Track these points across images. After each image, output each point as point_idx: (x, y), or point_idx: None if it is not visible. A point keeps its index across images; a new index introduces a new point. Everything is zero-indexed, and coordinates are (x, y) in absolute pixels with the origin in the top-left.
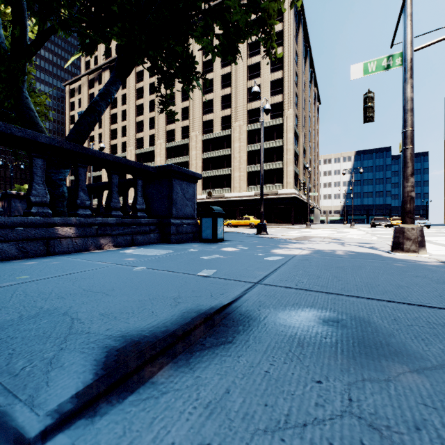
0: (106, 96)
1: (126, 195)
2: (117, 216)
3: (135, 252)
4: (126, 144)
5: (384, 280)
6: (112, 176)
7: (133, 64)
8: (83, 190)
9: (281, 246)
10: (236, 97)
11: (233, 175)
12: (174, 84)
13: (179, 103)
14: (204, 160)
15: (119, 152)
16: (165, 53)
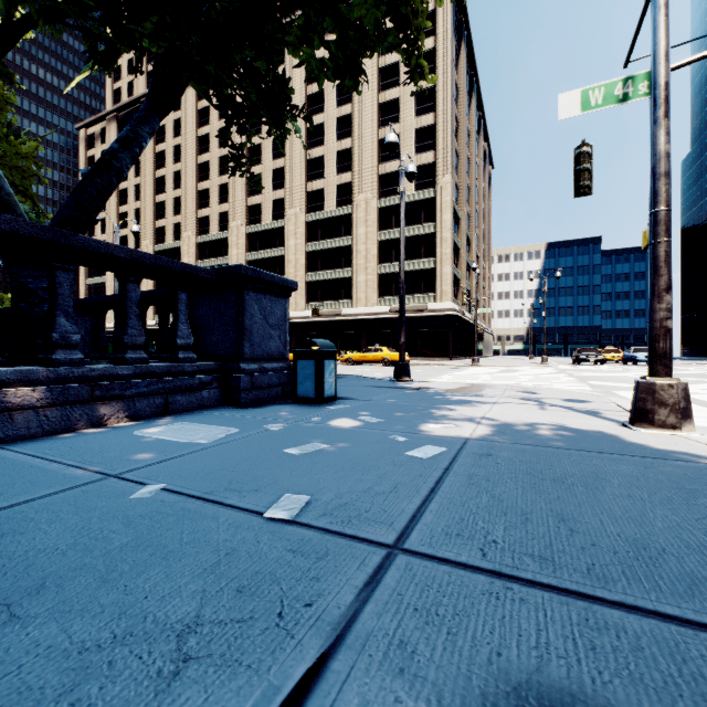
0: (132, 144)
1: (166, 317)
2: (136, 361)
3: (163, 433)
4: (180, 226)
5: (665, 529)
6: (128, 286)
7: (181, 88)
8: (67, 314)
9: (438, 413)
10: (360, 154)
11: (356, 279)
12: (260, 130)
13: (267, 161)
14: (309, 254)
15: (170, 240)
16: (236, 72)
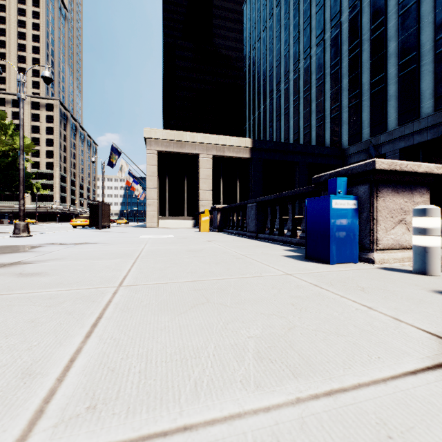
0: None
1: None
2: None
3: None
4: None
5: None
6: None
7: None
8: None
9: None
10: None
11: None
12: None
13: None
14: None
15: None
16: None
